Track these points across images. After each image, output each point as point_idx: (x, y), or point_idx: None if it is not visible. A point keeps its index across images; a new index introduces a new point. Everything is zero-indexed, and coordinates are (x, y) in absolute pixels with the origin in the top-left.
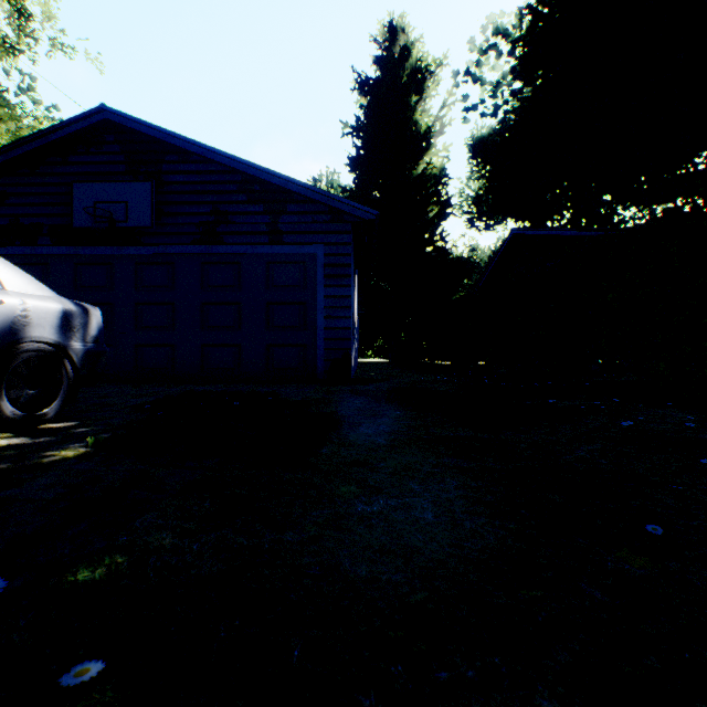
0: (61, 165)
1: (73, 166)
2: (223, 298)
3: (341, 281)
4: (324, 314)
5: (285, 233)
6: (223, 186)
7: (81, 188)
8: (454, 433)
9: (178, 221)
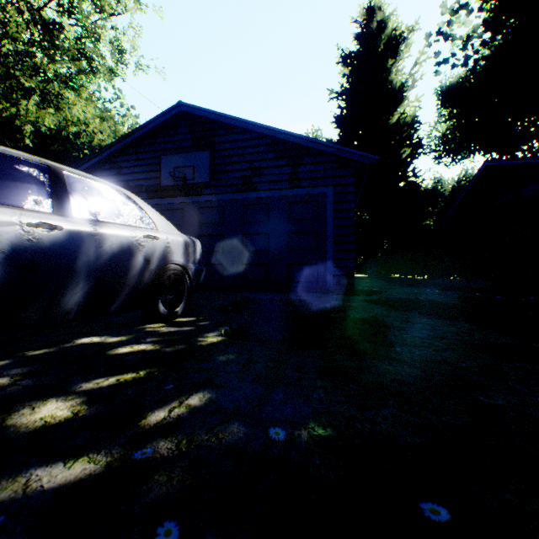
0: (153, 145)
1: (160, 145)
2: (257, 230)
3: (346, 213)
4: (332, 240)
5: (302, 179)
6: (257, 148)
7: (166, 159)
8: (499, 340)
9: (226, 176)
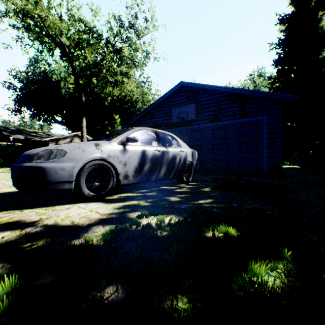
0: (167, 103)
1: (171, 103)
2: (220, 142)
3: (276, 130)
4: (267, 146)
5: (247, 113)
6: (221, 98)
7: (174, 110)
8: None
9: (203, 115)
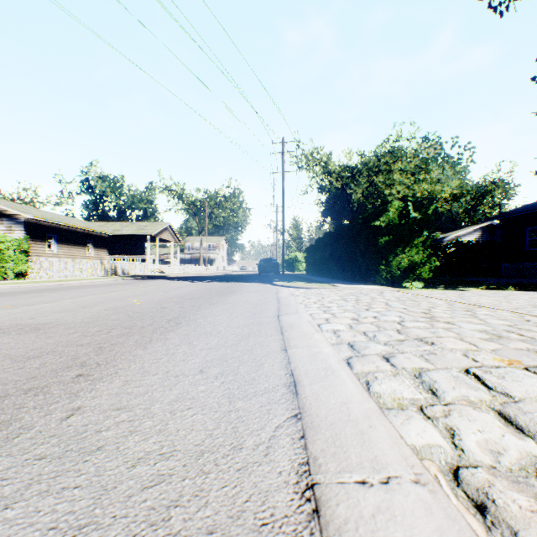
0: None
1: None
2: None
3: None
4: None
5: None
6: None
7: None
8: None
9: None
